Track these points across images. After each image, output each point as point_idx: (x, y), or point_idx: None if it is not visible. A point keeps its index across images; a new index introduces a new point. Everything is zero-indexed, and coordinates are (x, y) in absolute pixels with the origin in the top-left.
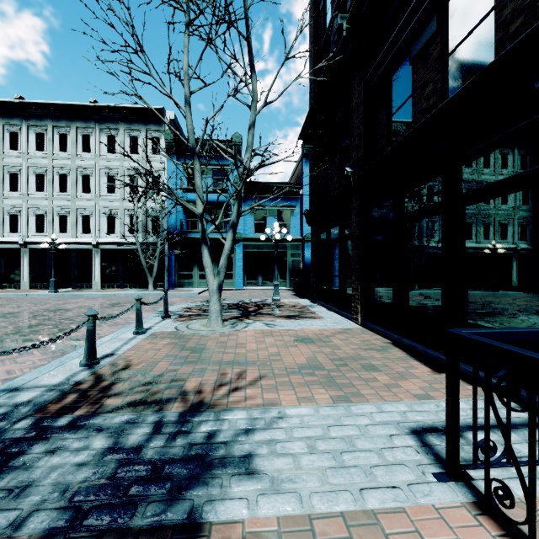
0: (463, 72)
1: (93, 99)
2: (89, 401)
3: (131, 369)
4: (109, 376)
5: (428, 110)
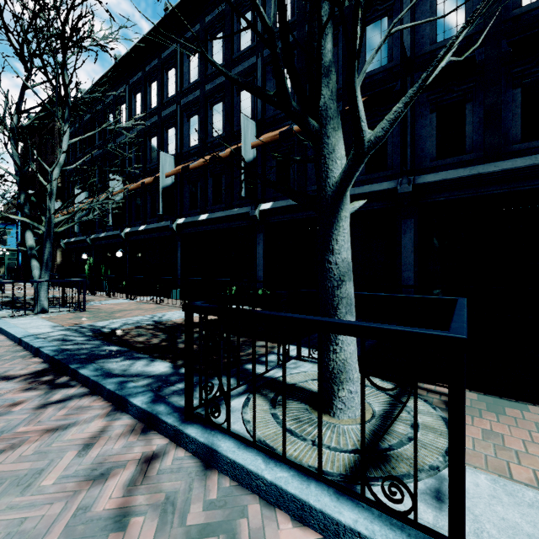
0: None
1: None
2: None
3: None
4: None
5: None
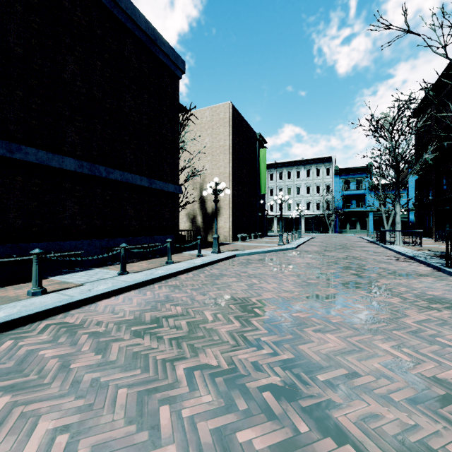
0: None
1: (303, 157)
2: None
3: None
4: None
5: (448, 192)
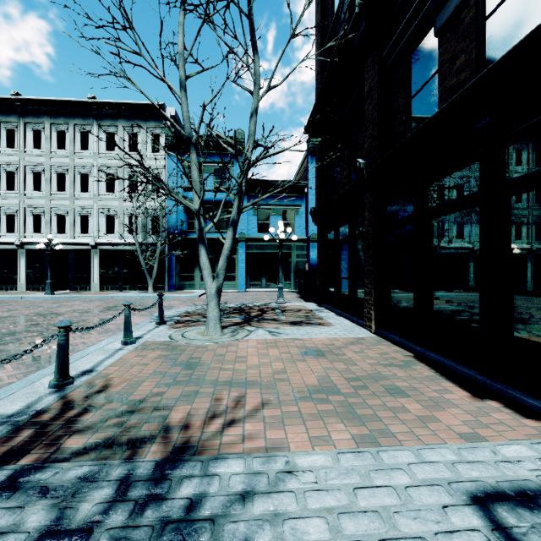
0: (506, 36)
1: (92, 95)
2: (45, 440)
3: (109, 391)
4: (81, 401)
5: (458, 86)
